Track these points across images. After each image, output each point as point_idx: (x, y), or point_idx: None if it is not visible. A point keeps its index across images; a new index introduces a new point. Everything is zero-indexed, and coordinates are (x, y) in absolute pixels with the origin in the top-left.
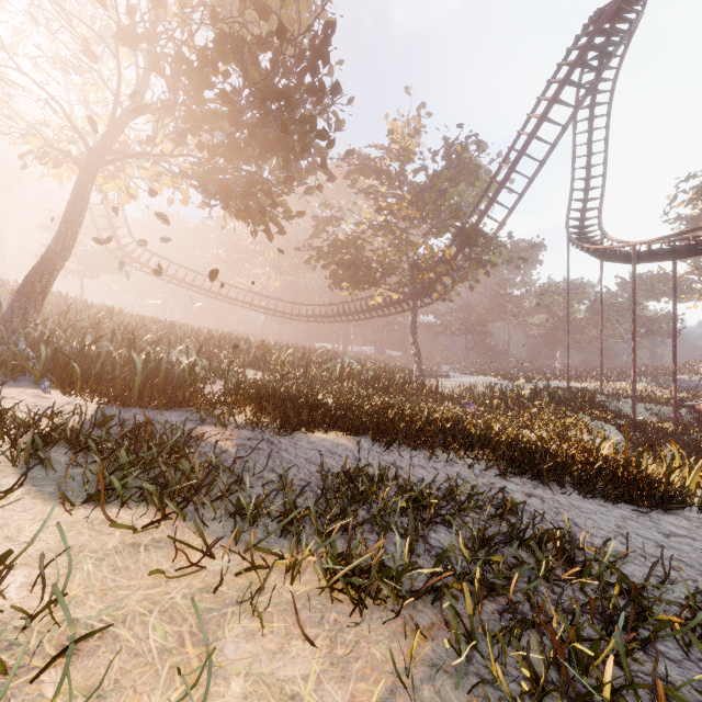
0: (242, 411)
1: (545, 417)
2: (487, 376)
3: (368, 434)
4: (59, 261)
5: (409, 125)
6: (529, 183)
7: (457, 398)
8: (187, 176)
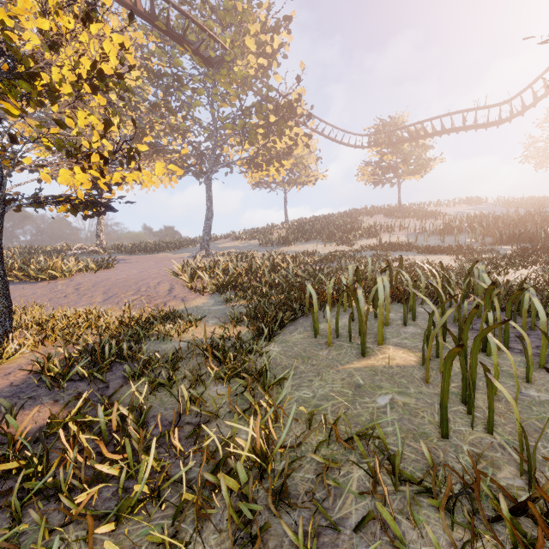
0: None
1: None
2: None
3: None
4: None
5: None
6: None
7: None
8: None
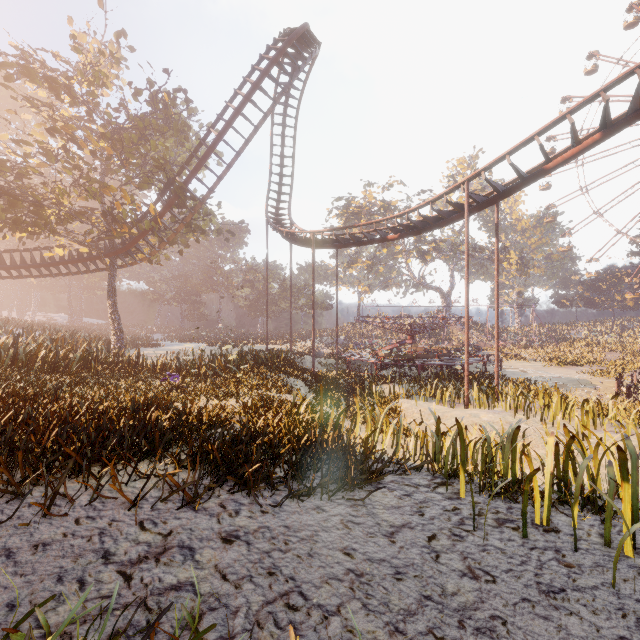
0: None
1: (250, 381)
2: (200, 343)
3: None
4: None
5: None
6: (236, 157)
7: (163, 369)
8: None
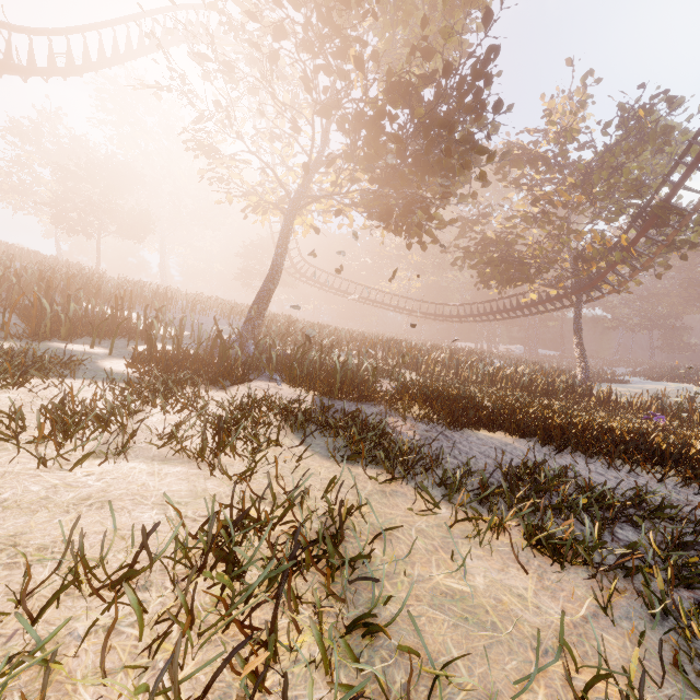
0: (413, 408)
1: None
2: (683, 383)
3: (533, 438)
4: (273, 287)
5: (571, 98)
6: None
7: (639, 408)
8: (356, 205)
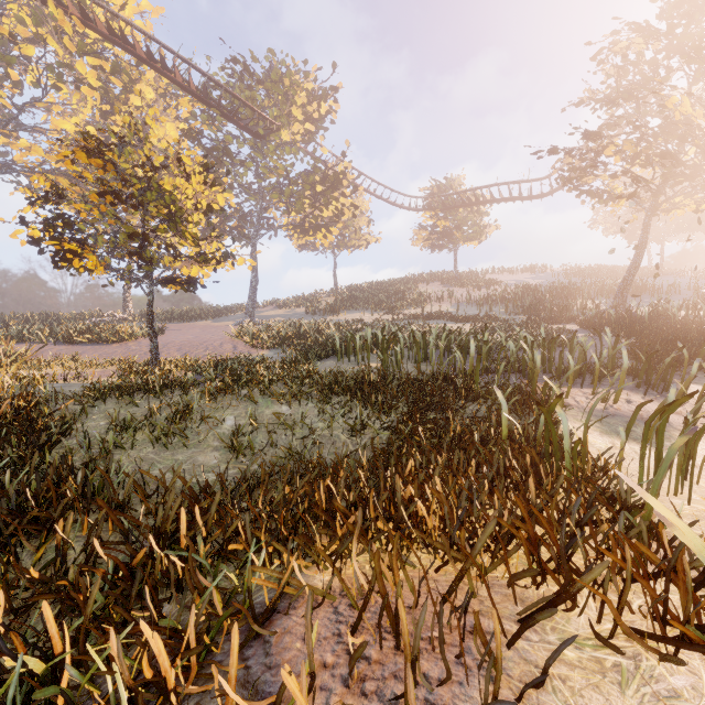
0: None
1: None
2: None
3: None
4: (630, 273)
5: None
6: None
7: None
8: None
